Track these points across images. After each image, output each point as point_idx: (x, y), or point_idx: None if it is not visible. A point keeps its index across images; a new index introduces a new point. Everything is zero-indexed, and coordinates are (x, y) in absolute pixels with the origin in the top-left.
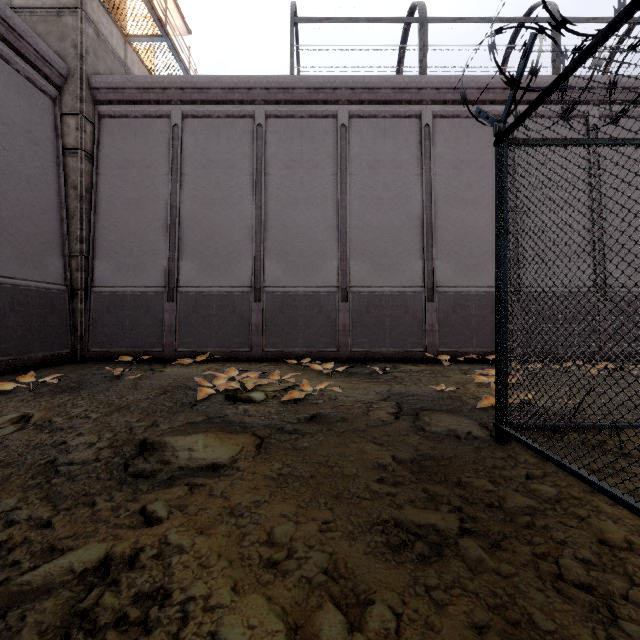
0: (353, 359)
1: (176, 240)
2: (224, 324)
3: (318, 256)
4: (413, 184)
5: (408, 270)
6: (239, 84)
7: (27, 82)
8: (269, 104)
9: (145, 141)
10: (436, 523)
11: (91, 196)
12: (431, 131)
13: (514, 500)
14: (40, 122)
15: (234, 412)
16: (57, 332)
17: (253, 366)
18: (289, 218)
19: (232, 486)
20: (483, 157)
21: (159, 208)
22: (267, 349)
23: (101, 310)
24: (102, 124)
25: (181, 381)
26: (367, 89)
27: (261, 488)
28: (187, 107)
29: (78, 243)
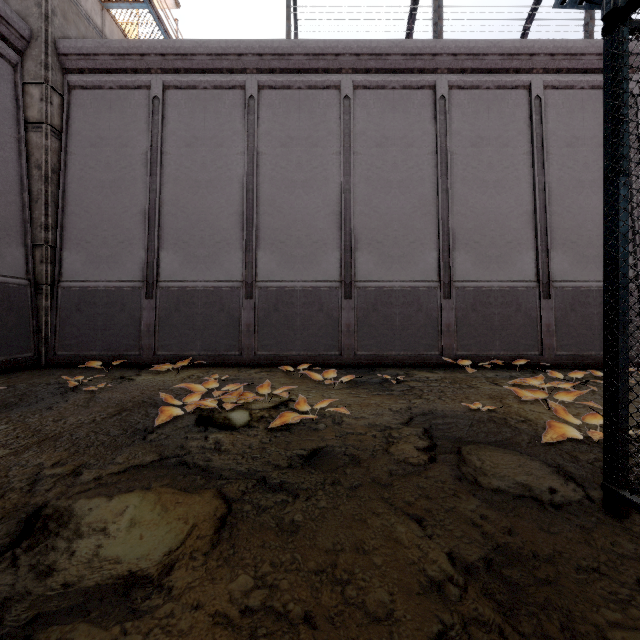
0: (358, 364)
1: (156, 228)
2: (210, 324)
3: (318, 246)
4: (426, 164)
5: (421, 262)
6: (228, 49)
7: None
8: (262, 73)
9: (121, 115)
10: None
11: (59, 178)
12: (447, 104)
13: None
14: None
15: (200, 447)
16: (15, 333)
17: (242, 373)
18: (285, 203)
19: None
20: (506, 133)
21: (137, 191)
22: (260, 352)
23: (70, 308)
24: (72, 96)
25: (149, 394)
26: (374, 55)
27: None
28: (169, 77)
29: (42, 231)
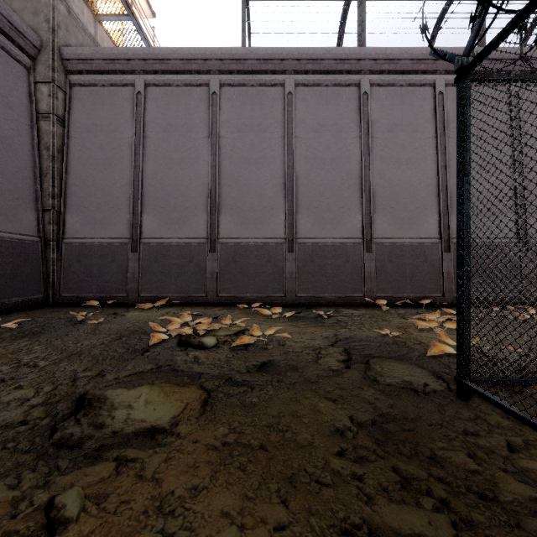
0: (299, 303)
1: (139, 196)
2: (182, 272)
3: (267, 210)
4: (353, 146)
5: (348, 223)
6: (196, 55)
7: (2, 51)
8: (223, 74)
9: (111, 107)
10: (424, 533)
11: (63, 156)
12: (369, 98)
13: (510, 489)
14: (15, 88)
15: (184, 360)
16: (30, 279)
17: (208, 310)
18: (241, 176)
19: (167, 463)
20: (416, 121)
21: (124, 167)
22: (221, 294)
23: (71, 259)
24: (73, 92)
25: (139, 325)
26: (311, 60)
27: (201, 466)
28: (149, 76)
29: (50, 199)
